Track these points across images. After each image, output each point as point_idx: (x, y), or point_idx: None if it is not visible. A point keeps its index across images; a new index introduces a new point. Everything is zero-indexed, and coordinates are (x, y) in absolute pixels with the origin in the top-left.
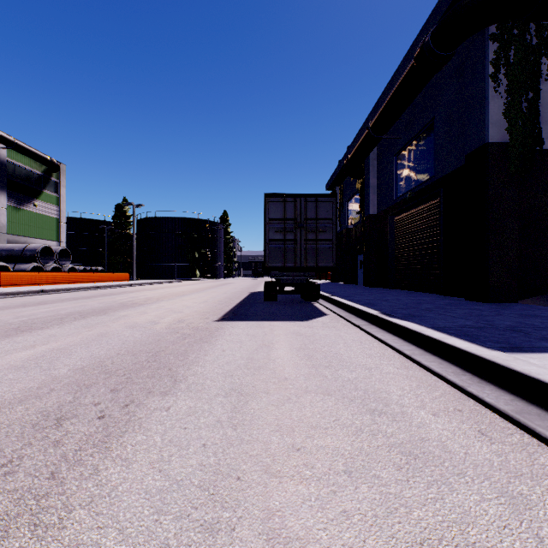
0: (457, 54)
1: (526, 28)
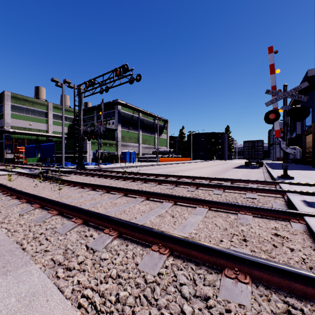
0: None
1: None
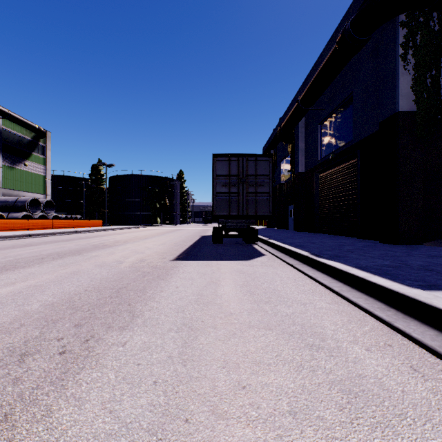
0: (372, 39)
1: (430, 17)
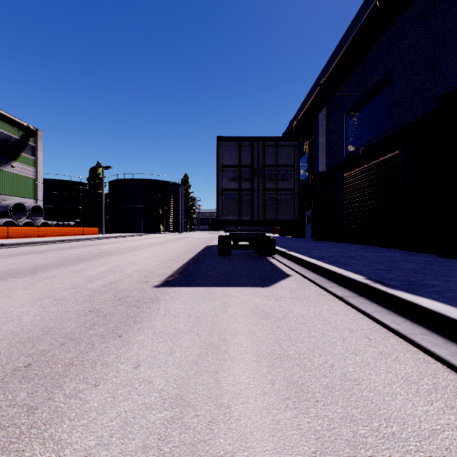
0: None
1: None
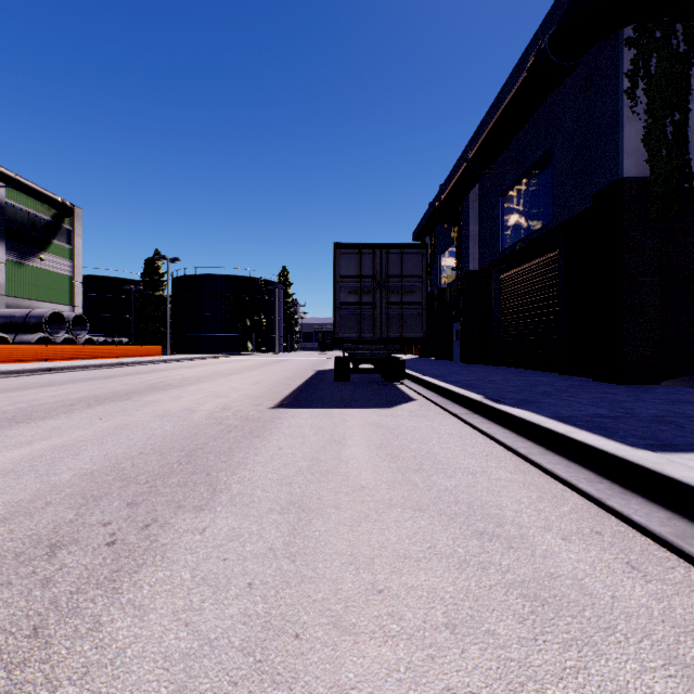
0: (582, 65)
1: (671, 31)
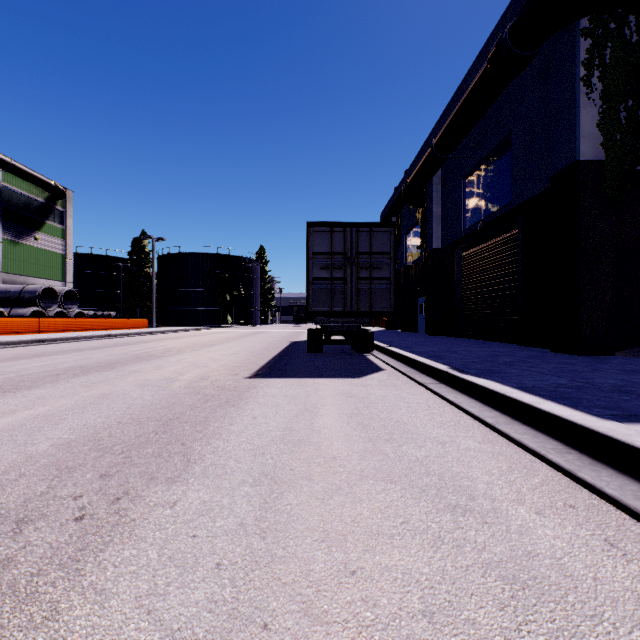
0: (540, 55)
1: (625, 22)
